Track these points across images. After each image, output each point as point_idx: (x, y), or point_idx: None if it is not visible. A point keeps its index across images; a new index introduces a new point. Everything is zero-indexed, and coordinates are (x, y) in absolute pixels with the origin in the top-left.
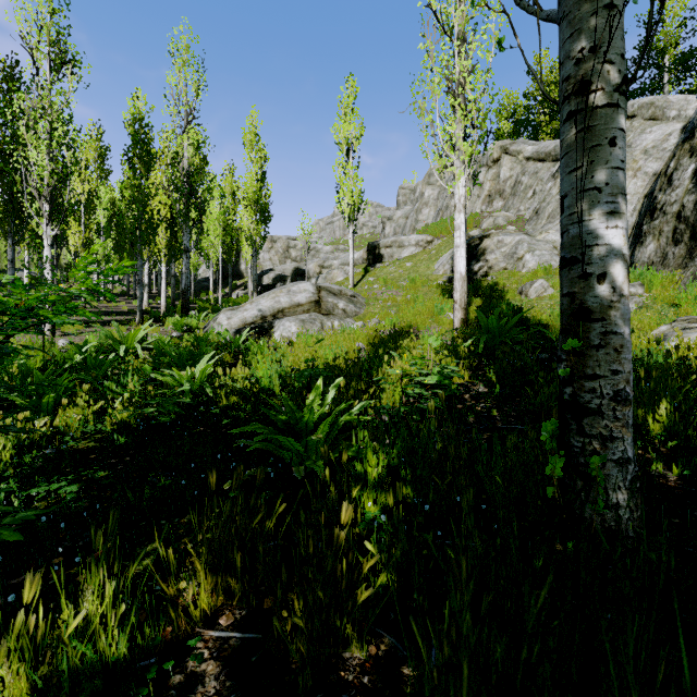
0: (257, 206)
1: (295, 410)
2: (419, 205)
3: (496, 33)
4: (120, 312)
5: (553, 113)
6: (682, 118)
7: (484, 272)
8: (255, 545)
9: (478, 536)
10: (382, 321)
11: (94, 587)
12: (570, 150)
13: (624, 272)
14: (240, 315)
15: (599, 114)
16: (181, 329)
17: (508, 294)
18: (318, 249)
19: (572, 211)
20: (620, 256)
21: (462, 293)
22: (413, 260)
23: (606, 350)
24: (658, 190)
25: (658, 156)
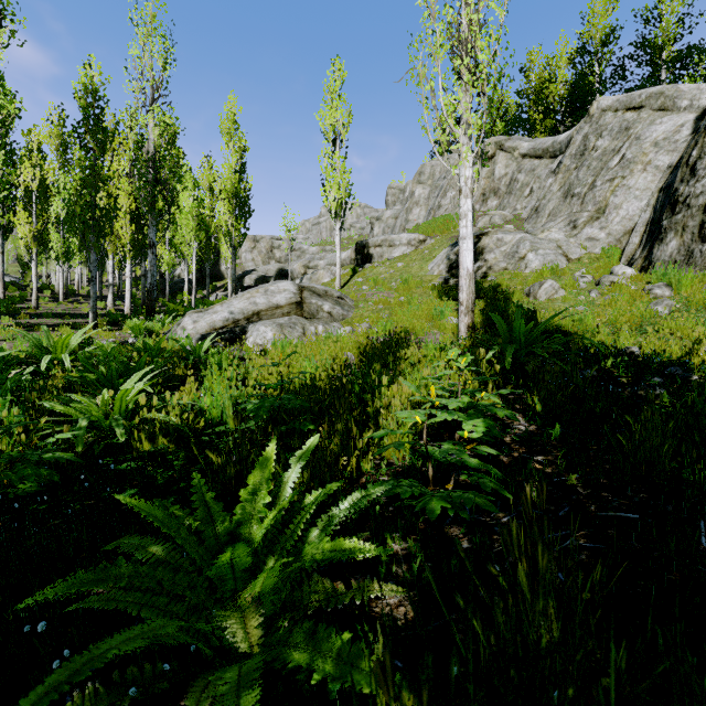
0: (236, 200)
1: (218, 511)
2: (410, 204)
3: None
4: (78, 314)
5: (548, 111)
6: (694, 108)
7: (482, 273)
8: None
9: None
10: (374, 326)
11: None
12: None
13: None
14: (208, 318)
15: None
16: (140, 334)
17: (514, 296)
18: (304, 250)
19: None
20: None
21: (469, 293)
22: (405, 260)
23: None
24: (679, 181)
25: (670, 148)
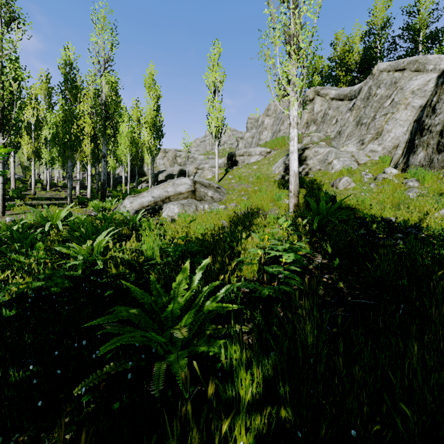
0: (154, 127)
1: (162, 292)
2: (261, 129)
3: (319, 1)
4: (59, 198)
5: (348, 70)
6: (437, 70)
7: (305, 172)
8: None
9: None
10: (238, 205)
11: None
12: None
13: None
14: (139, 200)
15: None
16: (98, 210)
17: (324, 186)
18: (195, 158)
19: None
20: None
21: (295, 185)
22: (258, 164)
23: None
24: (425, 116)
25: (421, 95)
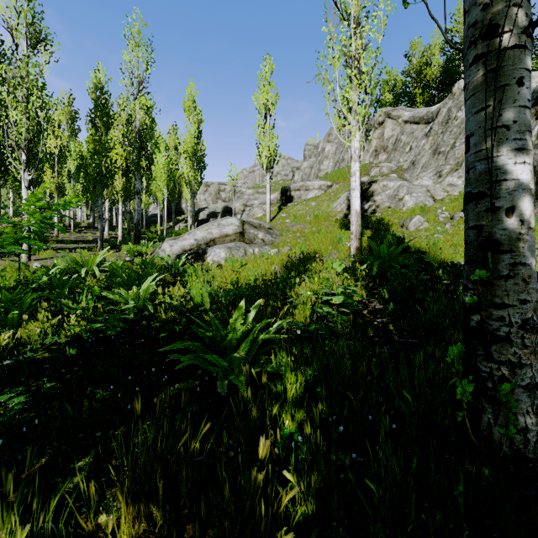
0: (194, 158)
1: (221, 328)
2: (321, 158)
3: (384, 18)
4: (86, 240)
5: (425, 87)
6: None
7: (372, 210)
8: (178, 466)
9: (397, 466)
10: (293, 248)
11: (3, 532)
12: (476, 91)
13: (531, 206)
14: (180, 243)
15: (507, 55)
16: (133, 254)
17: (392, 227)
18: (242, 192)
19: (479, 149)
20: (527, 190)
21: (357, 226)
22: (316, 201)
23: (514, 280)
24: None
25: None
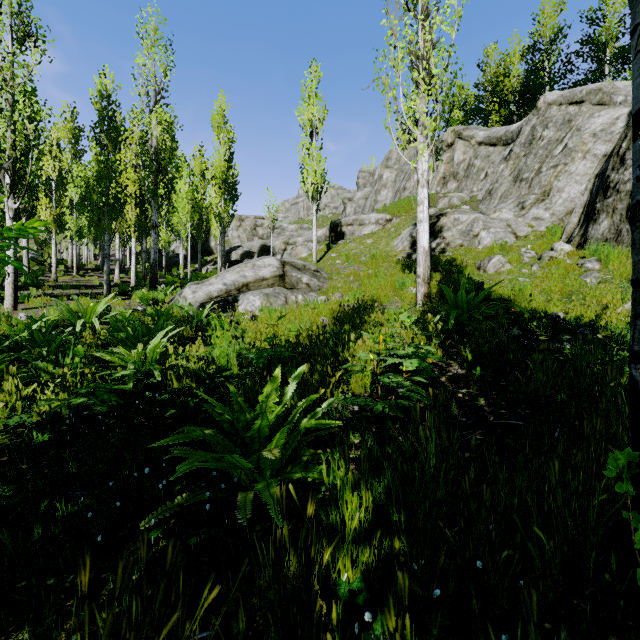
0: (225, 185)
1: (246, 408)
2: (378, 186)
3: (458, 9)
4: (91, 285)
5: (502, 102)
6: (628, 103)
7: (441, 249)
8: None
9: None
10: (345, 295)
11: None
12: None
13: None
14: (205, 289)
15: None
16: (147, 302)
17: (466, 269)
18: (284, 228)
19: None
20: None
21: (425, 267)
22: (373, 237)
23: None
24: (610, 169)
25: (606, 139)
